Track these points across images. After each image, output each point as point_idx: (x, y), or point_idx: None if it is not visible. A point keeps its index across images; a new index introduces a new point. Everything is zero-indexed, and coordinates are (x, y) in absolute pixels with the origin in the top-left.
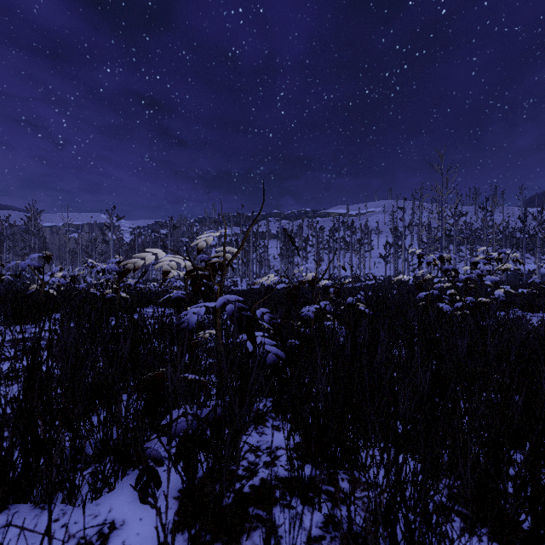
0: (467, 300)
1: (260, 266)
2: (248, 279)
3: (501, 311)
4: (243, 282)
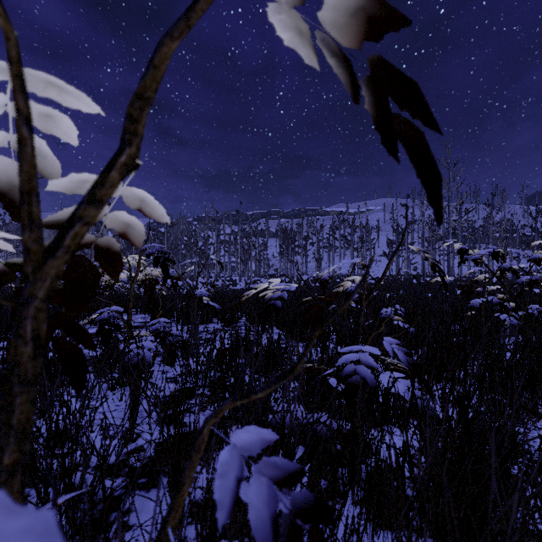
0: (532, 308)
1: (259, 264)
2: (247, 278)
3: (540, 316)
4: (242, 281)
